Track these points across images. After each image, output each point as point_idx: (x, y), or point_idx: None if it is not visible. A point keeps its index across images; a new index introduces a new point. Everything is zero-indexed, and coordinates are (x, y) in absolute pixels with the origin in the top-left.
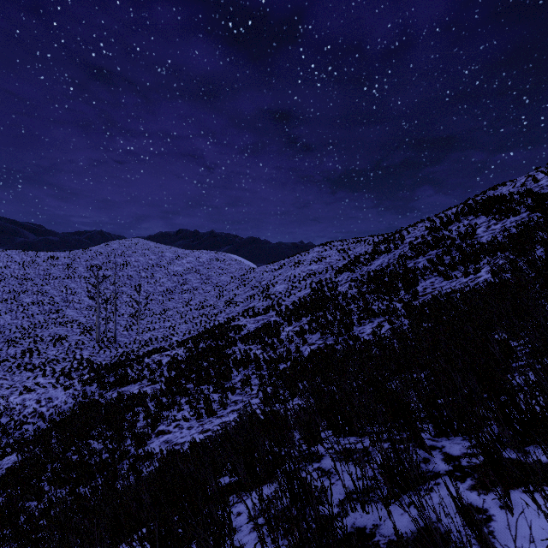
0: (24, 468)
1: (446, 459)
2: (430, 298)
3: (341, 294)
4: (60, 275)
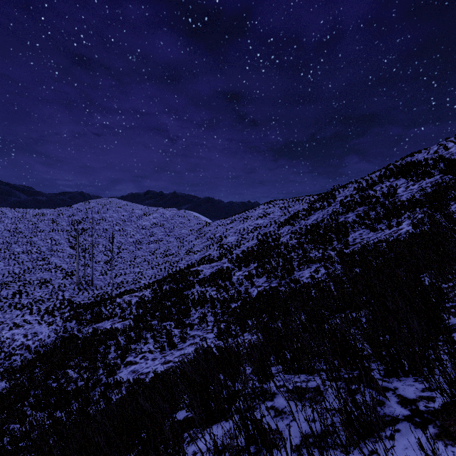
0: (10, 394)
1: (402, 402)
2: (359, 247)
3: (283, 244)
4: (46, 228)
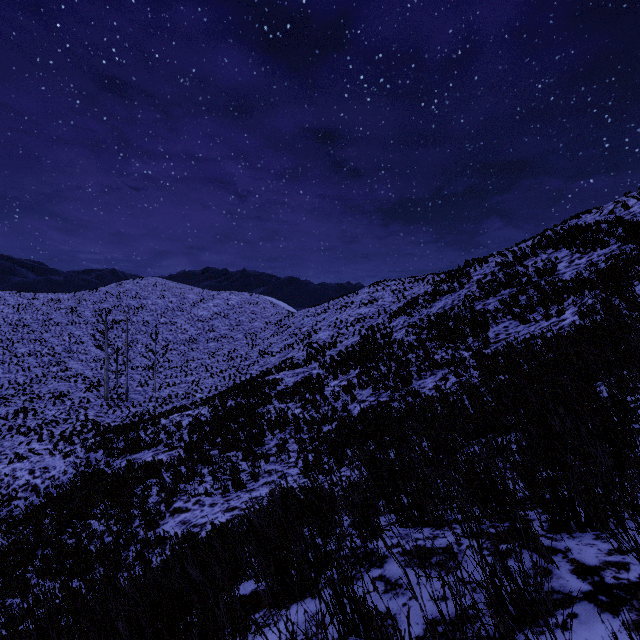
0: (9, 555)
1: (578, 571)
2: (504, 345)
3: (396, 341)
4: (62, 320)
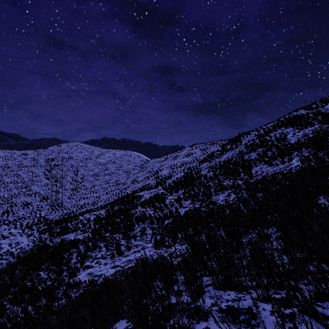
0: None
1: None
2: (260, 177)
3: (203, 175)
4: (28, 164)
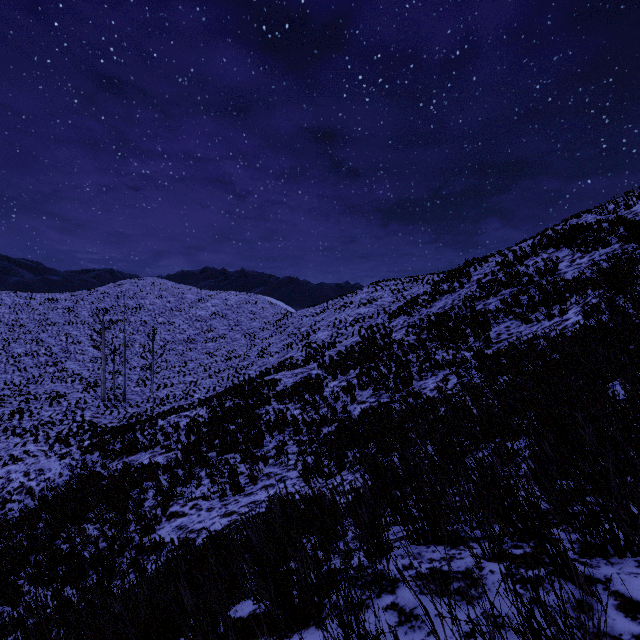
0: (1, 560)
1: (624, 607)
2: (506, 345)
3: (396, 341)
4: (59, 320)
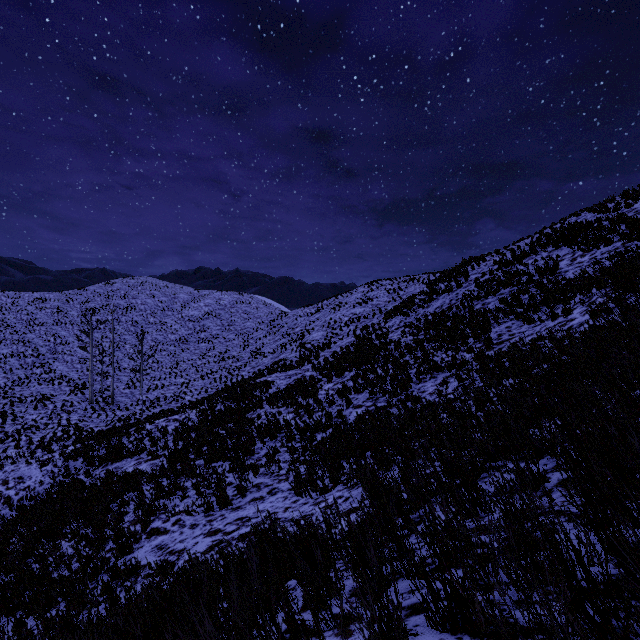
0: None
1: None
2: (509, 347)
3: (392, 342)
4: (47, 320)
